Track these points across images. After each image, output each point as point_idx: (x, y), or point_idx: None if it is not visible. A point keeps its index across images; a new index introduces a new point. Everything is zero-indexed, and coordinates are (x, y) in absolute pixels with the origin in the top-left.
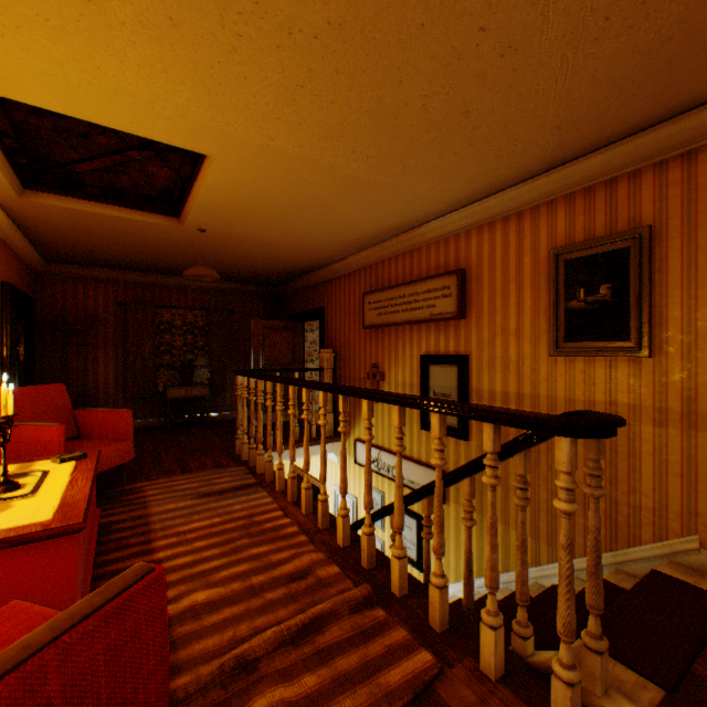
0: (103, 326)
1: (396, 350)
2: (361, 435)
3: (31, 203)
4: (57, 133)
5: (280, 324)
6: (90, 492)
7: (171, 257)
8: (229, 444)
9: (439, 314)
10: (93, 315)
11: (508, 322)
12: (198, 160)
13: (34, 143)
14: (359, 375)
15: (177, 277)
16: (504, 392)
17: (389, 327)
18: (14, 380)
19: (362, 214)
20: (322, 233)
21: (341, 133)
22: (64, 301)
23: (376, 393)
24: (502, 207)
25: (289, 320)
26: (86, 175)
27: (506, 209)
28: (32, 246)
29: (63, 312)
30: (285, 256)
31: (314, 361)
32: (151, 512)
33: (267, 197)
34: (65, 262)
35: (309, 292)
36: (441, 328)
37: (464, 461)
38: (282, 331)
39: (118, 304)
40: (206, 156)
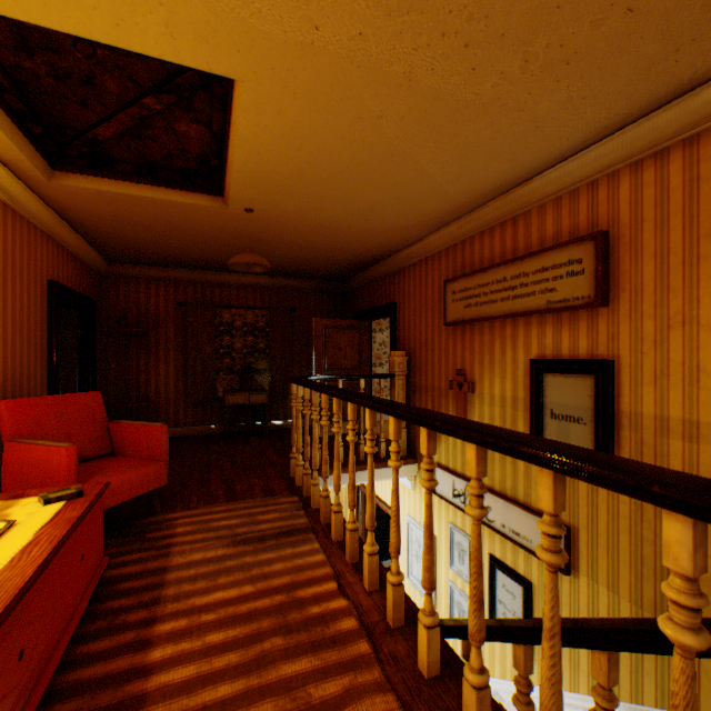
0: (163, 328)
1: (490, 353)
2: (442, 460)
3: (63, 188)
4: (59, 80)
5: (344, 323)
6: (29, 577)
7: (225, 251)
8: (284, 462)
9: (561, 300)
10: (152, 316)
11: (698, 306)
12: (227, 100)
13: (42, 101)
14: (439, 383)
15: (236, 275)
16: (688, 421)
17: (480, 322)
18: (75, 384)
19: (448, 166)
20: (392, 203)
21: None
22: (127, 302)
23: (496, 437)
24: (685, 120)
25: (355, 319)
26: (112, 145)
27: (694, 122)
28: (88, 245)
29: (126, 314)
30: (348, 242)
31: (383, 365)
32: (171, 563)
33: (319, 148)
34: (127, 262)
35: (377, 285)
36: (563, 321)
37: (606, 519)
38: (346, 332)
39: (178, 304)
40: (233, 87)
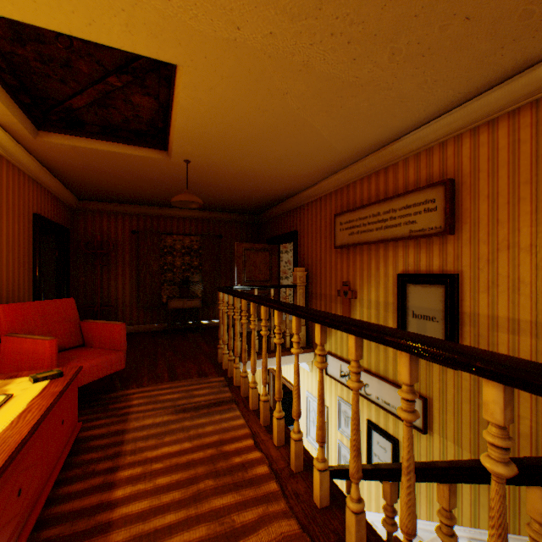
0: (121, 250)
1: (368, 269)
2: (332, 349)
3: (45, 144)
4: (44, 63)
5: (259, 246)
6: (25, 434)
7: (169, 191)
8: (213, 351)
9: (420, 230)
10: (112, 241)
11: (518, 235)
12: (171, 80)
13: (30, 79)
14: (330, 292)
15: (177, 210)
16: (511, 319)
17: (361, 246)
18: (53, 293)
19: (336, 130)
20: (294, 157)
21: (319, 1)
22: (93, 230)
23: (369, 330)
24: (509, 98)
25: (267, 243)
26: (83, 112)
27: (516, 99)
28: (64, 186)
29: (92, 239)
30: (262, 185)
31: (288, 278)
32: (129, 427)
33: (240, 116)
34: (93, 200)
35: (284, 218)
36: (422, 245)
37: (452, 391)
38: (260, 253)
39: (132, 232)
40: (175, 70)
